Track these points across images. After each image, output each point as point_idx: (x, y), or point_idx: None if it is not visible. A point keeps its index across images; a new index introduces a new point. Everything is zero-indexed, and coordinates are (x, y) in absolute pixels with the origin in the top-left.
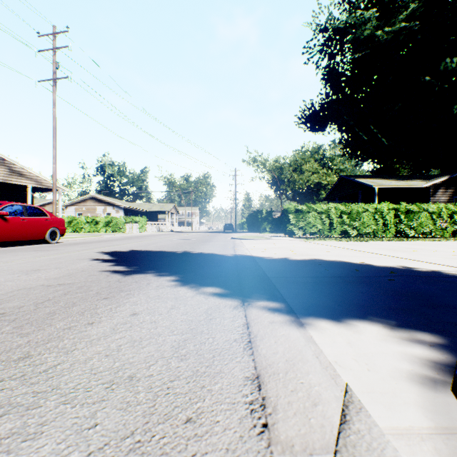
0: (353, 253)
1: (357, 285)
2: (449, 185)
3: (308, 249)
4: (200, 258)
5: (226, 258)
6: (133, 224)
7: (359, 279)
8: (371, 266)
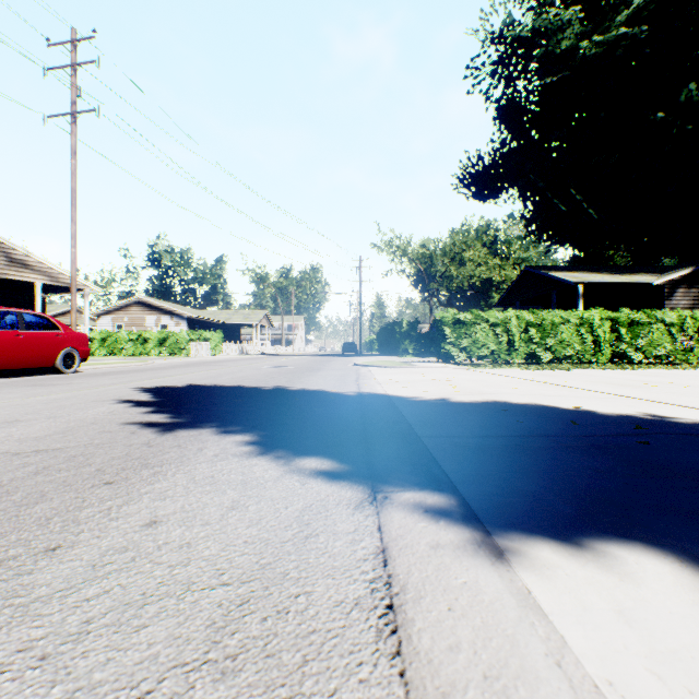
0: (555, 391)
1: (585, 455)
2: (694, 281)
3: (480, 383)
4: (300, 398)
5: (343, 398)
6: (202, 343)
7: (584, 441)
8: (596, 415)
